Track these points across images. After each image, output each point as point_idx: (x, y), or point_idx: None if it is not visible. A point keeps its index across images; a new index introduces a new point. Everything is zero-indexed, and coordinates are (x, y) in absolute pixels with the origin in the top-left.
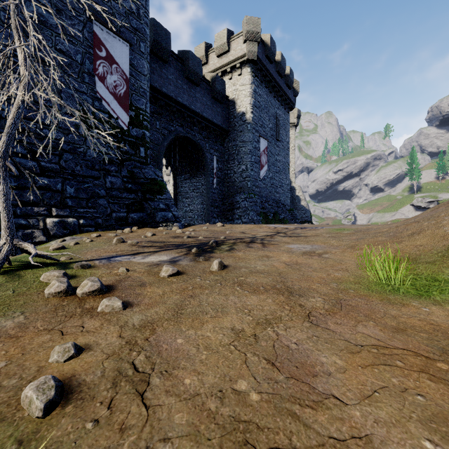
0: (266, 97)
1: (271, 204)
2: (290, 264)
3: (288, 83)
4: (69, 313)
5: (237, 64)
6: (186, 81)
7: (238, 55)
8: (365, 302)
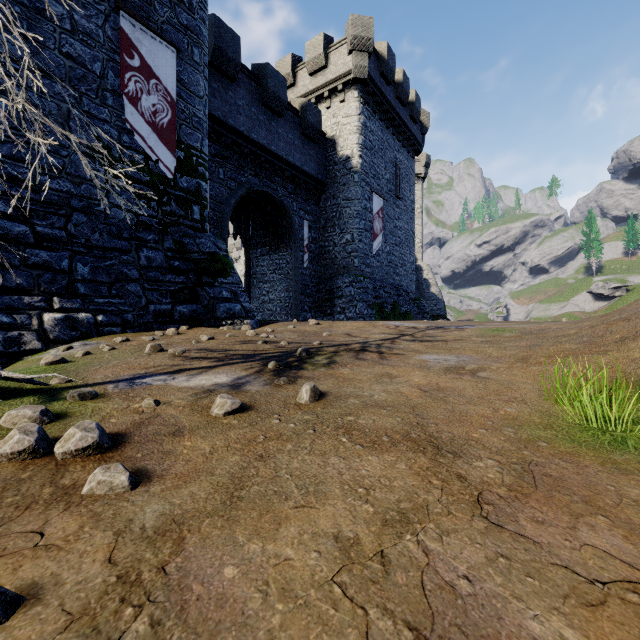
0: (382, 134)
1: (388, 291)
2: (427, 390)
3: (413, 115)
4: (27, 498)
5: (339, 86)
6: (264, 109)
7: (340, 73)
8: (574, 469)
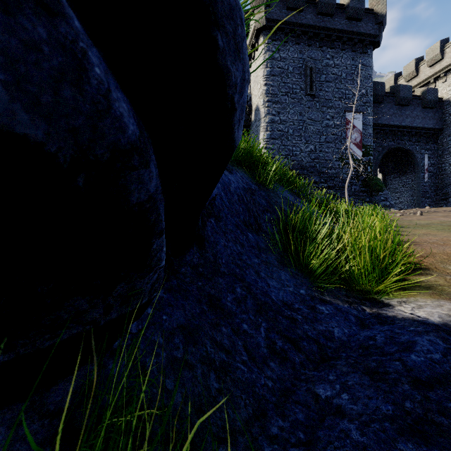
0: None
1: None
2: None
3: None
4: None
5: None
6: (397, 106)
7: None
8: None
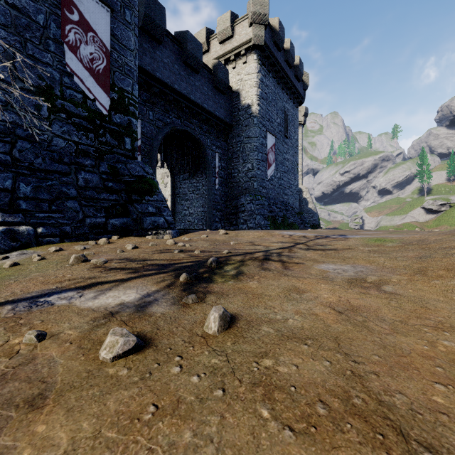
0: (274, 88)
1: (279, 207)
2: (342, 311)
3: (297, 75)
4: None
5: (242, 51)
6: (185, 66)
7: (243, 41)
8: None
